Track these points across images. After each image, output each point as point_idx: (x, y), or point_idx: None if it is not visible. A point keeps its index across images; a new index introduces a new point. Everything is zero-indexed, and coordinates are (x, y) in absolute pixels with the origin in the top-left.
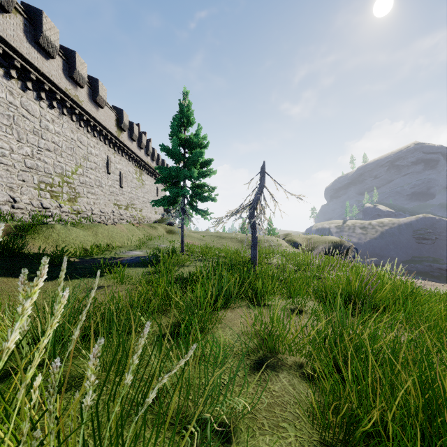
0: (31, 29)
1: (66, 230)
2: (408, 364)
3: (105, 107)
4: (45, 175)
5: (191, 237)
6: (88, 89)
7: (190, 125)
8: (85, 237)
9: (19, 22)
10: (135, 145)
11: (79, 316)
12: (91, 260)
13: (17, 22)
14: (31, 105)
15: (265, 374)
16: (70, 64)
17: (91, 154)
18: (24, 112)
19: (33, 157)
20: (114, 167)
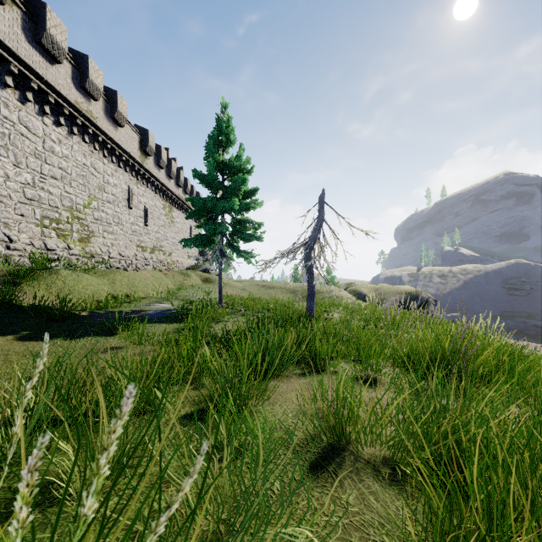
0: (31, 26)
1: (74, 276)
2: (540, 461)
3: (125, 126)
4: (50, 209)
5: (232, 286)
6: (104, 103)
7: (230, 145)
8: (99, 286)
9: (17, 17)
10: (164, 174)
11: (24, 400)
12: (105, 314)
13: (14, 17)
14: (31, 121)
15: (333, 476)
16: (81, 71)
17: (108, 184)
18: (23, 130)
19: (35, 186)
20: (137, 201)
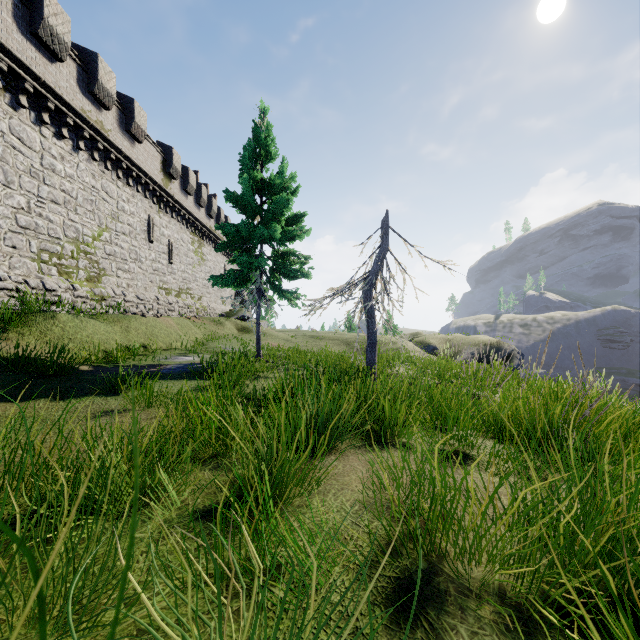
0: (25, 14)
1: (76, 322)
2: None
3: (144, 142)
4: (50, 240)
5: (274, 337)
6: (118, 112)
7: (270, 159)
8: (109, 335)
9: (6, 1)
10: (192, 201)
11: None
12: (113, 368)
13: (3, 0)
14: (26, 132)
15: (425, 625)
16: (89, 73)
17: (123, 212)
18: (15, 142)
19: (30, 212)
20: (159, 233)
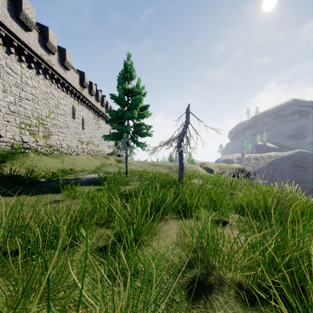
0: (13, 8)
1: (38, 158)
2: None
3: (71, 70)
4: (25, 118)
5: (134, 165)
6: (58, 55)
7: (132, 79)
8: (54, 164)
9: (4, 2)
10: (94, 99)
11: None
12: (56, 180)
13: (2, 2)
14: (13, 65)
15: (204, 298)
16: (44, 36)
17: (60, 104)
18: (8, 70)
19: (16, 104)
20: (78, 114)
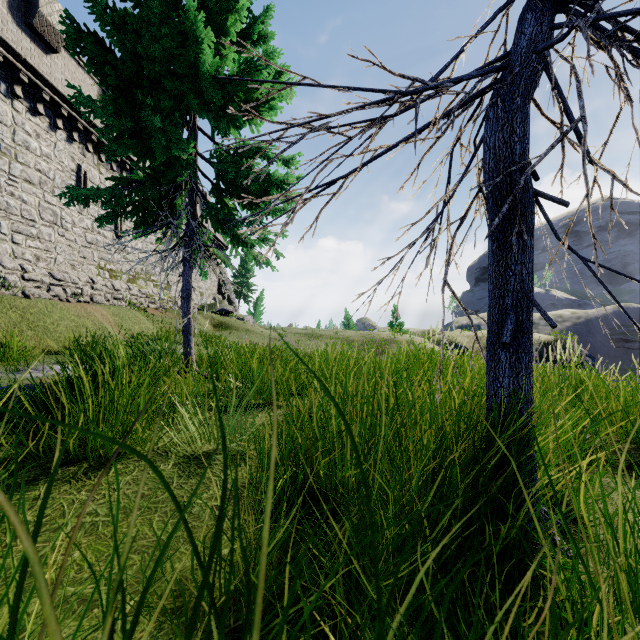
0: None
1: None
2: None
3: (66, 57)
4: None
5: (259, 335)
6: None
7: None
8: None
9: None
10: None
11: None
12: None
13: None
14: None
15: None
16: None
17: (26, 149)
18: None
19: None
20: None
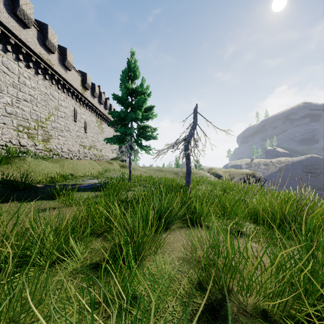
0: (10, 3)
1: (36, 162)
2: None
3: (72, 71)
4: (23, 120)
5: (139, 170)
6: (58, 55)
7: (136, 78)
8: (53, 168)
9: None
10: (96, 101)
11: None
12: (54, 186)
13: None
14: (10, 64)
15: None
16: (43, 34)
17: (61, 106)
18: (5, 69)
19: (13, 105)
20: (79, 117)
